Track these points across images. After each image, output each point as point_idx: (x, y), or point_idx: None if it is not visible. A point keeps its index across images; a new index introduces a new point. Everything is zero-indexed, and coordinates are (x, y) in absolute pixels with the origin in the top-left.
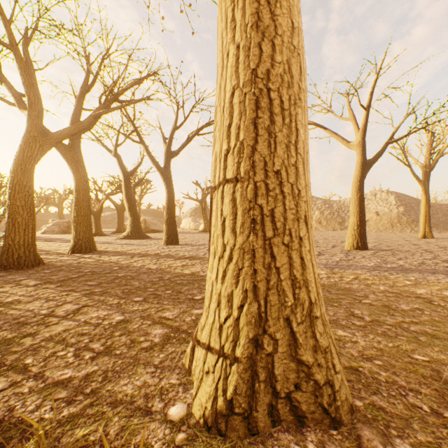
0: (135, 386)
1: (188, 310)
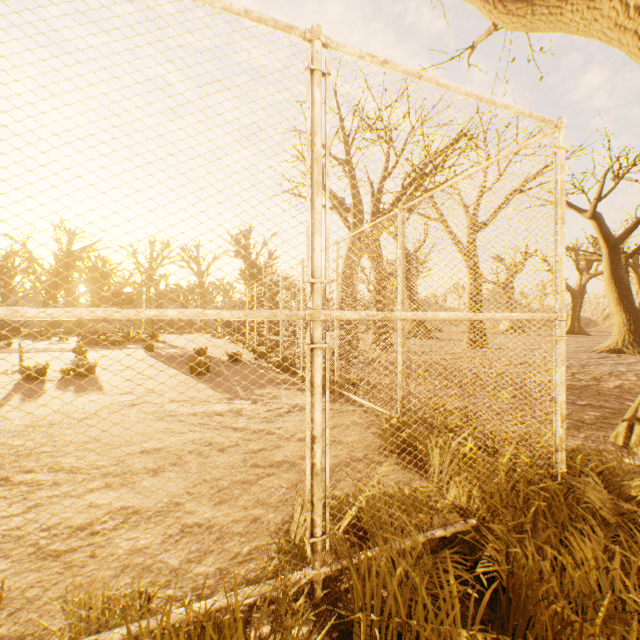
0: (575, 444)
1: (578, 411)
